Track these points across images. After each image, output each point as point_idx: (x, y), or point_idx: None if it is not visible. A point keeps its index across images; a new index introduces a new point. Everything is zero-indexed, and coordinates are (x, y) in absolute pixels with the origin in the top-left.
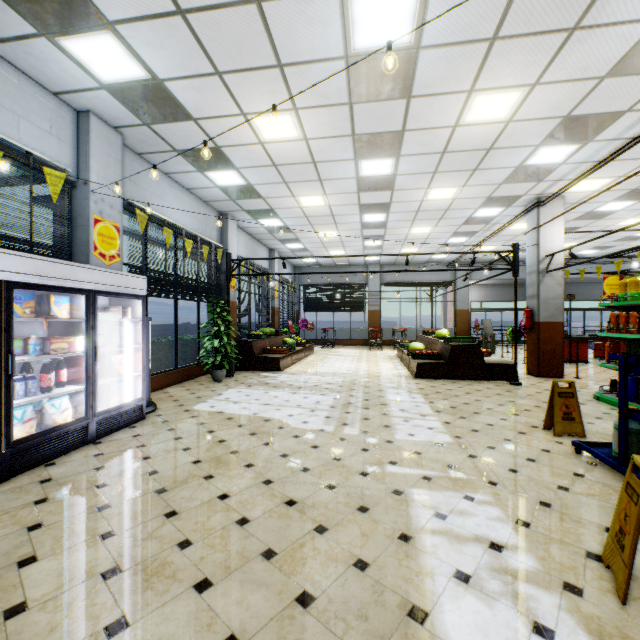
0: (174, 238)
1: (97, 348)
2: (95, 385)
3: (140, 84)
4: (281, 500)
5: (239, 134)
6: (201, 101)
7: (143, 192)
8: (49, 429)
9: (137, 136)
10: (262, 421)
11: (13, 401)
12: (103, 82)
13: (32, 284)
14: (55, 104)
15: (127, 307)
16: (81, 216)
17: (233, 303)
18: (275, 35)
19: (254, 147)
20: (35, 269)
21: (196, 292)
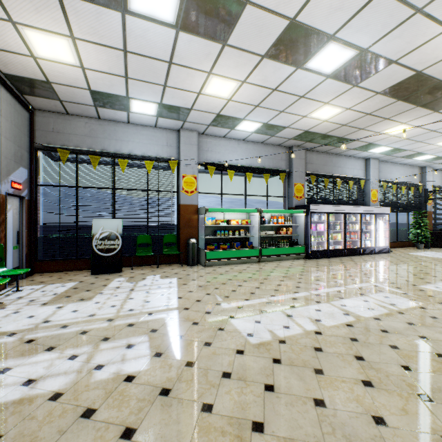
0: (396, 187)
1: (376, 229)
2: (376, 239)
3: (389, 150)
4: (439, 266)
5: (429, 148)
6: (411, 147)
7: (383, 174)
8: (367, 247)
9: (383, 158)
10: (439, 259)
11: (362, 239)
12: (376, 153)
13: (364, 213)
14: (360, 160)
15: (383, 217)
16: (366, 190)
17: (429, 212)
18: (441, 132)
19: (438, 148)
20: (365, 209)
21: (406, 208)
